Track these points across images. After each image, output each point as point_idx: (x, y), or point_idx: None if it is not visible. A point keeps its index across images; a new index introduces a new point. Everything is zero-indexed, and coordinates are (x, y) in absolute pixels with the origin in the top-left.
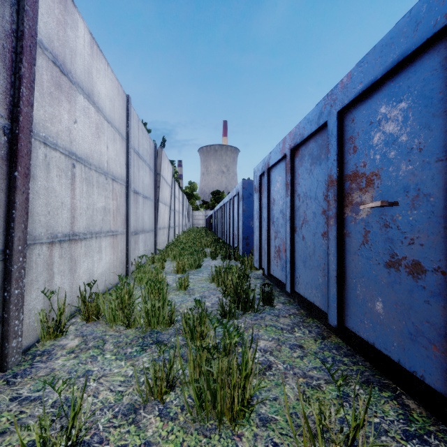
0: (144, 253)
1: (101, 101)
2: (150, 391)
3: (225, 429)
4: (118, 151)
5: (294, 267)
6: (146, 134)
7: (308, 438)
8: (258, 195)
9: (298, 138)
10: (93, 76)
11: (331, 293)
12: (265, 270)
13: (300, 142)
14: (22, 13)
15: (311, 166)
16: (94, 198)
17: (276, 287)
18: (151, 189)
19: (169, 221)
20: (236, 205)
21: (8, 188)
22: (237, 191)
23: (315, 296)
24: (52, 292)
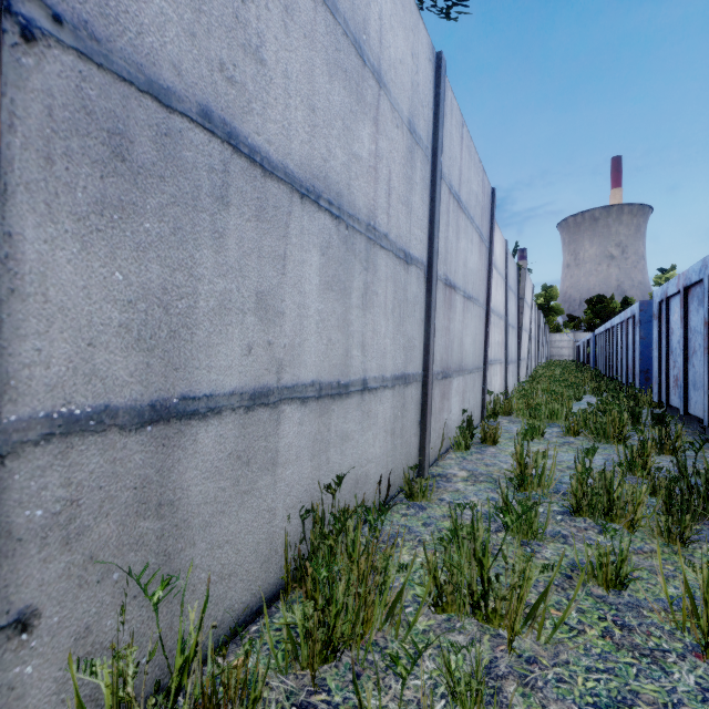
0: (511, 384)
1: (497, 262)
2: (567, 432)
3: (610, 444)
4: (502, 293)
5: (687, 391)
6: (512, 262)
7: (654, 444)
8: (656, 322)
9: (688, 281)
10: (495, 248)
11: (705, 403)
12: (663, 401)
13: (689, 285)
14: (491, 253)
15: (698, 307)
16: (495, 335)
17: (678, 419)
18: (515, 317)
19: (528, 351)
20: (631, 330)
21: (484, 337)
22: (632, 313)
23: (700, 411)
24: (491, 392)
